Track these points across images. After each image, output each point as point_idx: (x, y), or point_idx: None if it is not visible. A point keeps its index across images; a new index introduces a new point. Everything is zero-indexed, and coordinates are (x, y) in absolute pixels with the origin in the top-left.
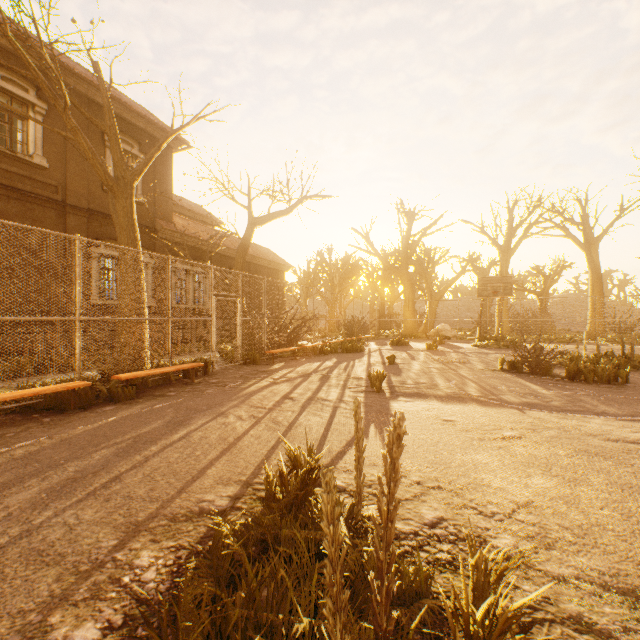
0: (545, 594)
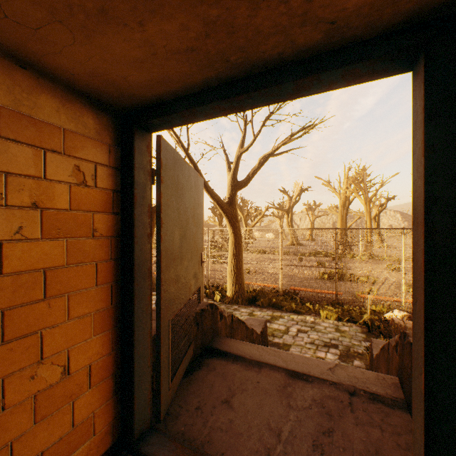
0: None
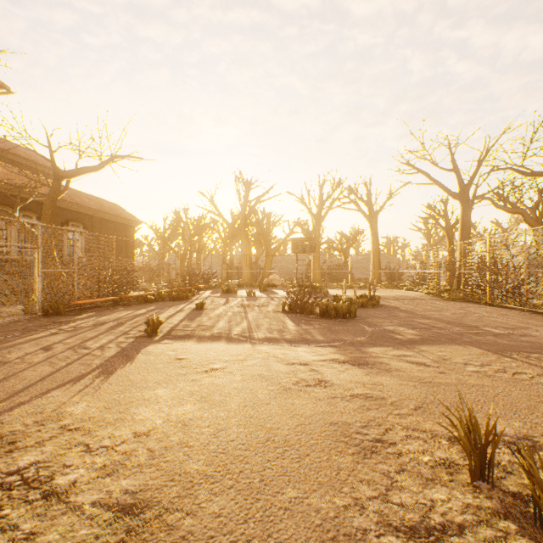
0: (38, 529)
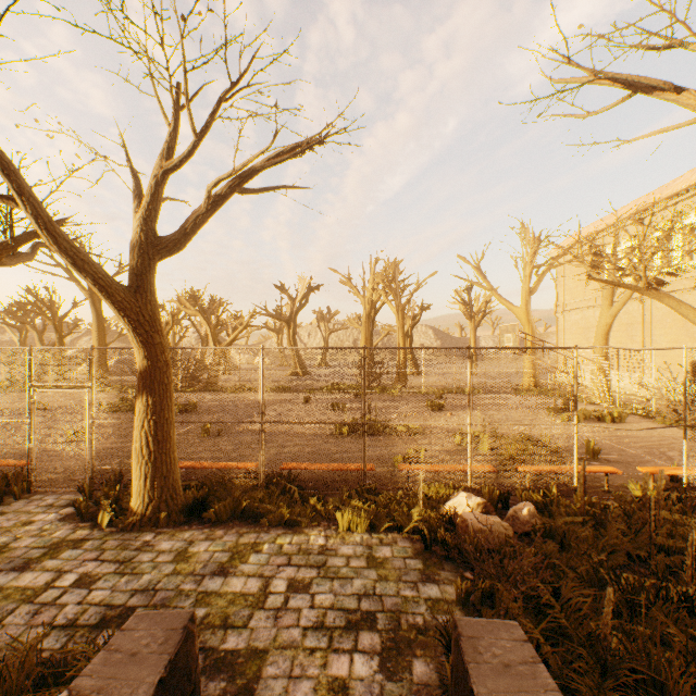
0: None
